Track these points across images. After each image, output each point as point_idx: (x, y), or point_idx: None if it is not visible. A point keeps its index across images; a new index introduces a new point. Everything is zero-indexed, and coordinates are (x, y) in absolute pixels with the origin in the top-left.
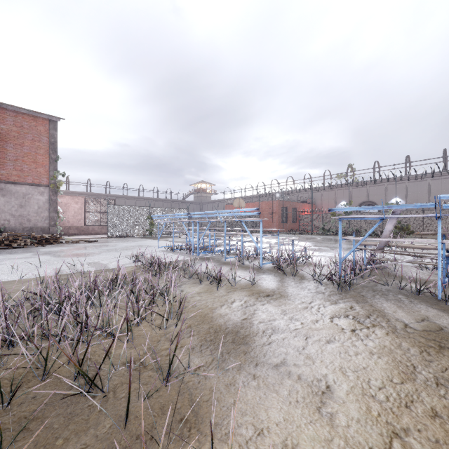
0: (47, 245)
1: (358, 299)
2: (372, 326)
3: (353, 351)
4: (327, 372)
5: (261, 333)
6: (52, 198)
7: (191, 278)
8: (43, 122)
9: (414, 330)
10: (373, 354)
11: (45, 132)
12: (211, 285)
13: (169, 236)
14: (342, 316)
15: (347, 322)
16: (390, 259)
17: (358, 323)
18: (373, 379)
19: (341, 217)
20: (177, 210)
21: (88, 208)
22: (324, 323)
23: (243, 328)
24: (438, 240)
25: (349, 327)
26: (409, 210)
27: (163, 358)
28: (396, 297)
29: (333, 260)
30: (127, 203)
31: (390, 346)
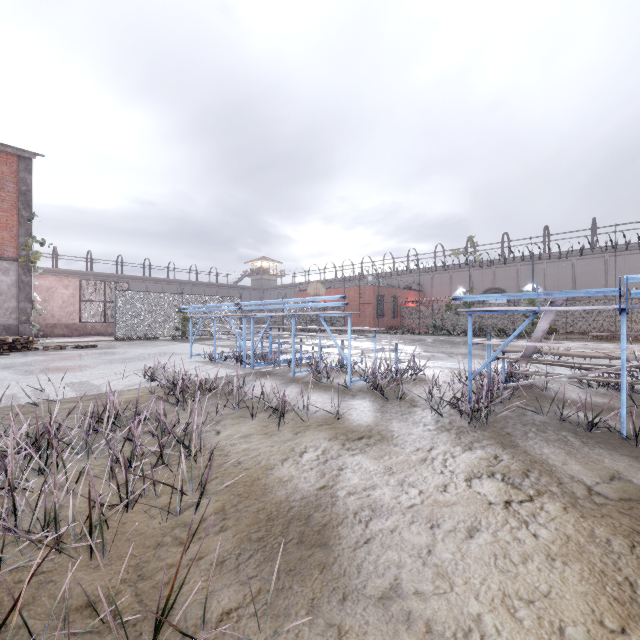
0: (11, 353)
1: (504, 441)
2: (536, 494)
3: (518, 553)
4: (480, 610)
5: (351, 518)
6: (24, 280)
7: (236, 408)
8: (8, 159)
9: (606, 500)
10: (553, 558)
11: (11, 174)
12: (269, 421)
13: (212, 337)
14: (485, 476)
15: (495, 487)
16: (539, 372)
17: (512, 488)
18: (568, 624)
19: (472, 309)
20: (224, 298)
21: (84, 294)
22: (458, 492)
23: (320, 508)
24: (622, 345)
25: (501, 499)
26: (548, 300)
27: (158, 593)
28: (558, 435)
29: (454, 374)
30: (149, 288)
31: (577, 537)
